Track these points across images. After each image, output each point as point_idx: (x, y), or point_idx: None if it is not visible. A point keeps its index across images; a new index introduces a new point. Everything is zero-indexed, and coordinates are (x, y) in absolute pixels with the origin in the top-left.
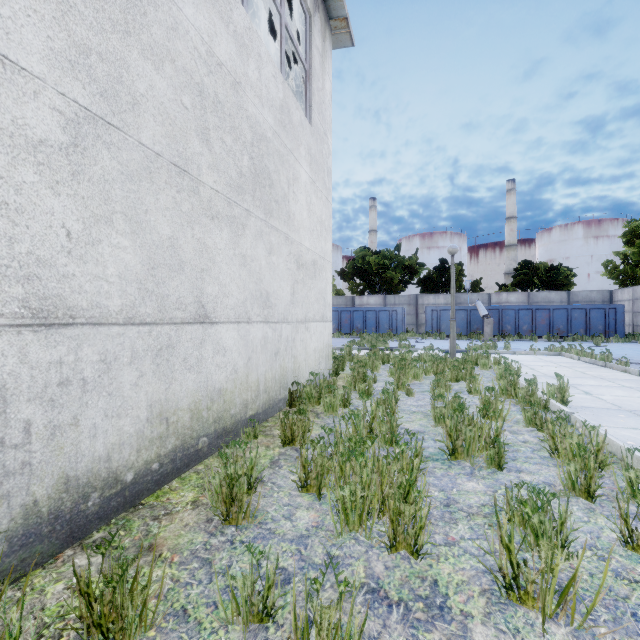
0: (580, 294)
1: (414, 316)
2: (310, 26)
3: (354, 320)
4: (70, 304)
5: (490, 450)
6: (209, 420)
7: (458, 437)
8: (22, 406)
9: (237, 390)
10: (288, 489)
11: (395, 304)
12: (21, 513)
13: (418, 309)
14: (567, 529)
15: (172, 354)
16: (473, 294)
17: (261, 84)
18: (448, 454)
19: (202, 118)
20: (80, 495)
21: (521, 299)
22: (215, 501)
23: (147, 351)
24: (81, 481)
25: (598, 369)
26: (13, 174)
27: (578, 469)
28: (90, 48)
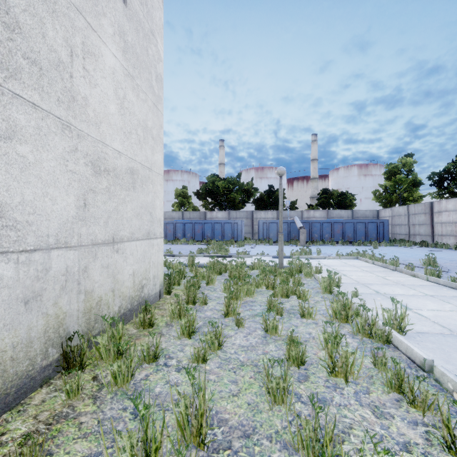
0: (359, 212)
1: (250, 227)
2: None
3: (205, 230)
4: None
5: None
6: None
7: None
8: None
9: None
10: None
11: (237, 218)
12: None
13: (253, 222)
14: None
15: None
16: (291, 211)
17: None
18: None
19: None
20: None
21: (323, 215)
22: None
23: None
24: None
25: (392, 273)
26: None
27: None
28: None
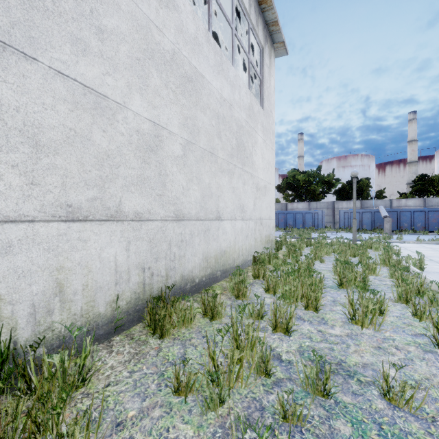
0: None
1: (331, 216)
2: (263, 54)
3: (287, 219)
4: (183, 212)
5: (360, 283)
6: (221, 264)
7: (344, 278)
8: (173, 247)
9: (231, 252)
10: (260, 292)
11: (317, 208)
12: (173, 283)
13: (334, 211)
14: (384, 306)
15: (209, 233)
16: (377, 200)
17: (240, 100)
18: (338, 285)
19: (218, 128)
20: (185, 283)
21: (418, 203)
22: (231, 292)
23: (202, 231)
24: (185, 278)
25: None
26: (172, 169)
27: (403, 290)
28: (187, 117)
